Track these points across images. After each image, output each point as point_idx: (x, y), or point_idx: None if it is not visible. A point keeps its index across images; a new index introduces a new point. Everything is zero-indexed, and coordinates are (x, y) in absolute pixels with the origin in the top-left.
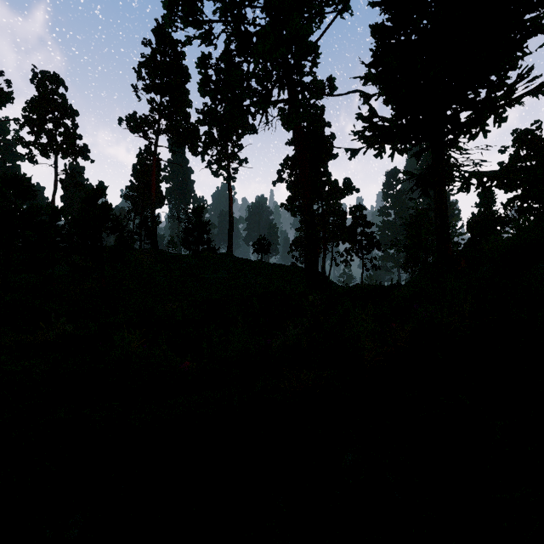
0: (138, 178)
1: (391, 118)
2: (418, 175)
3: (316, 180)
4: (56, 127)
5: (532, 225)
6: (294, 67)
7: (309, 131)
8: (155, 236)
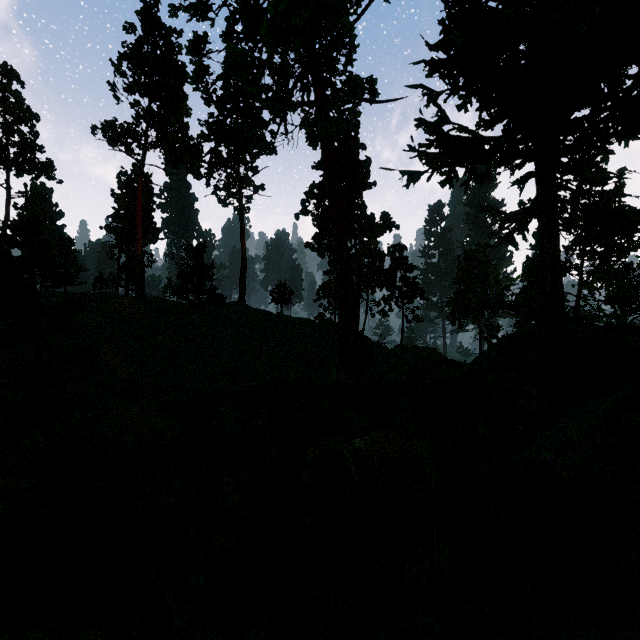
0: (120, 206)
1: (479, 122)
2: (516, 214)
3: (349, 214)
4: (7, 135)
5: (596, 272)
6: (323, 58)
7: (341, 152)
8: (142, 282)
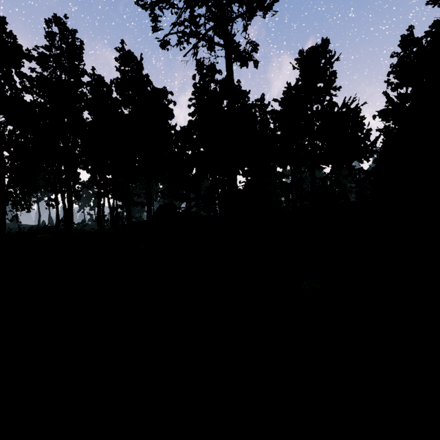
0: None
1: None
2: None
3: None
4: None
5: None
6: None
7: None
8: None
